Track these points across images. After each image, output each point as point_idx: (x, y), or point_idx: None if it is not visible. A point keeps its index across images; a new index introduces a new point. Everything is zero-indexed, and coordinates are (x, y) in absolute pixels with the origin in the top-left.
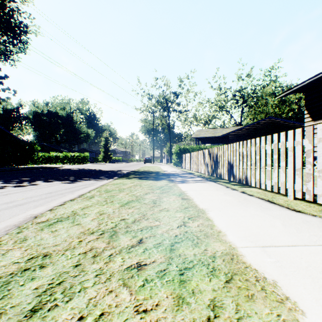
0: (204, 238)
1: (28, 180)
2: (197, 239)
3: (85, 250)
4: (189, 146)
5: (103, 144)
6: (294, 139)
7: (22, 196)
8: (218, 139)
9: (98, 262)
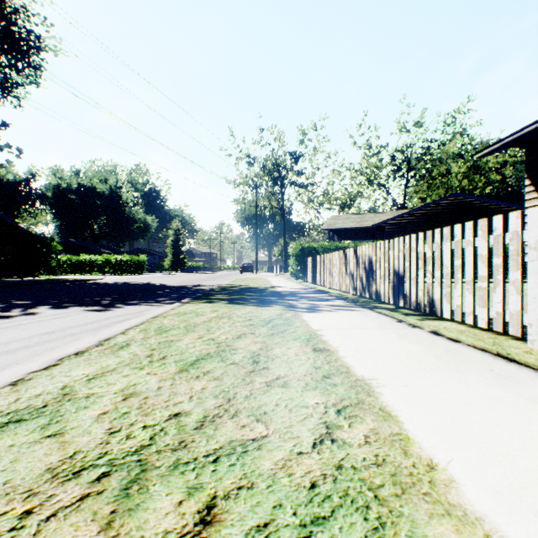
0: (396, 499)
1: (25, 304)
2: (377, 504)
3: None
4: (318, 244)
5: (172, 241)
6: None
7: None
8: (366, 232)
9: None
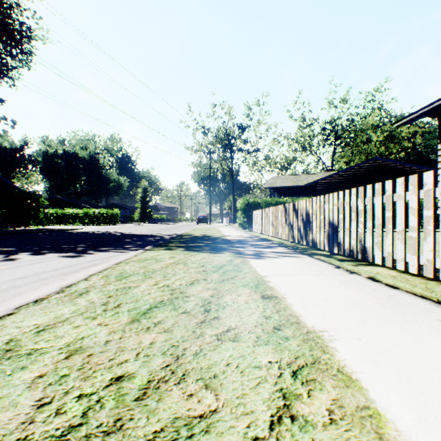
0: None
1: (10, 251)
2: None
3: None
4: (261, 199)
5: (141, 197)
6: None
7: None
8: (301, 190)
9: None
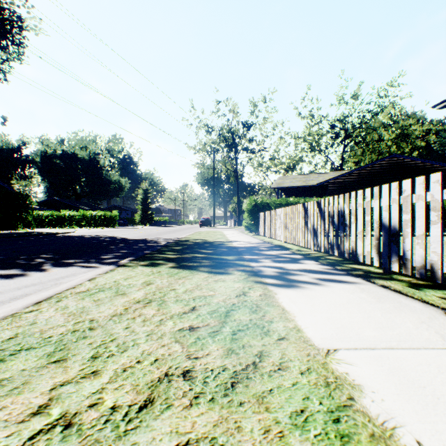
0: None
1: None
2: None
3: None
4: (270, 199)
5: (141, 199)
6: None
7: None
8: (310, 190)
9: None
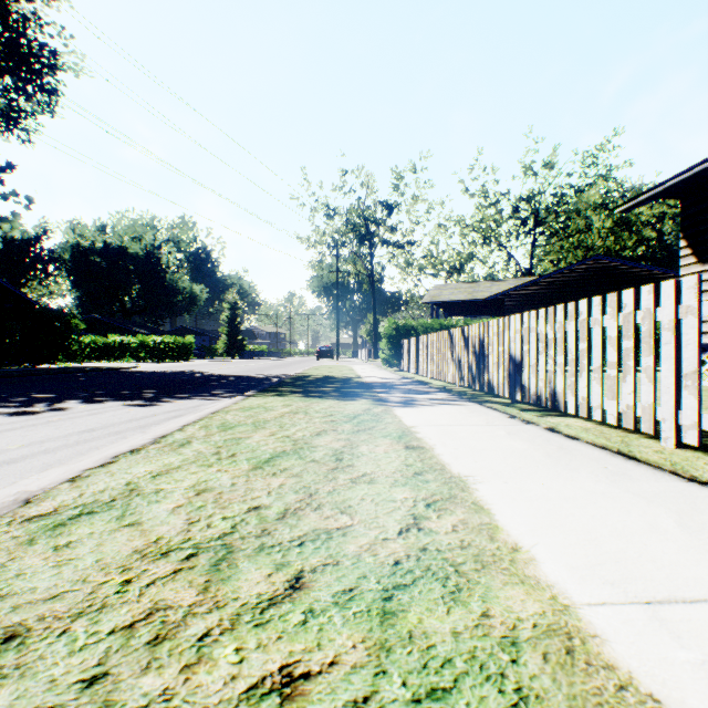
0: (475, 572)
1: (49, 398)
2: (457, 576)
3: (132, 616)
4: (417, 321)
5: (227, 317)
6: (678, 301)
7: (22, 440)
8: (480, 306)
9: (161, 667)
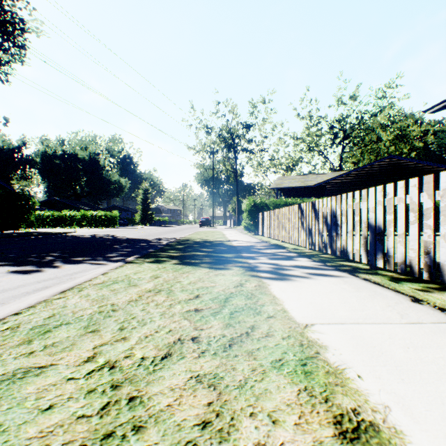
0: None
1: None
2: None
3: None
4: (269, 200)
5: (141, 199)
6: None
7: None
8: (309, 191)
9: None
